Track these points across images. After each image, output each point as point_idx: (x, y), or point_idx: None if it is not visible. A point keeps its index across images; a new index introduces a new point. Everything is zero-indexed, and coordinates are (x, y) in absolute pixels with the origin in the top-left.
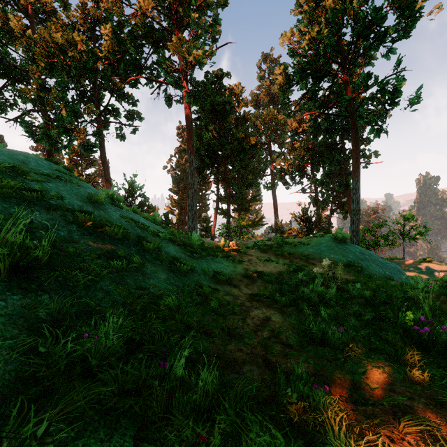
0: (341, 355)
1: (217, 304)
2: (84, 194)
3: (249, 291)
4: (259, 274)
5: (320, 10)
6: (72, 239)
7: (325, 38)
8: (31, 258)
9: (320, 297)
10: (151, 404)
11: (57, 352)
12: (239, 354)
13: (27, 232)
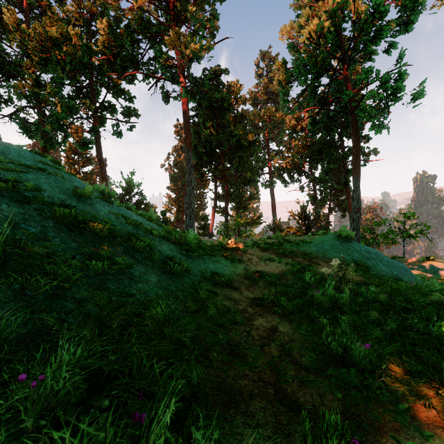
0: (372, 381)
1: (216, 312)
2: (69, 187)
3: (251, 294)
4: (261, 275)
5: (320, 4)
6: (45, 236)
7: (326, 32)
8: None
9: (332, 302)
10: None
11: None
12: (244, 382)
13: None
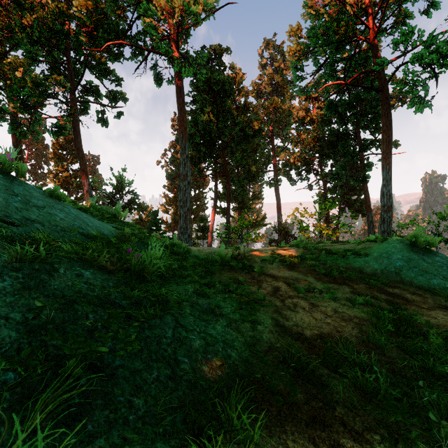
0: None
1: None
2: None
3: None
4: (327, 357)
5: None
6: None
7: None
8: None
9: None
10: None
11: None
12: None
13: None
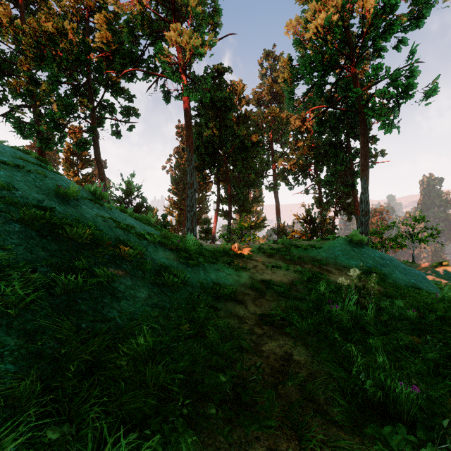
0: (432, 447)
1: (217, 336)
2: (51, 187)
3: (258, 309)
4: (268, 285)
5: None
6: (4, 244)
7: (334, 26)
8: None
9: (354, 319)
10: None
11: None
12: None
13: None
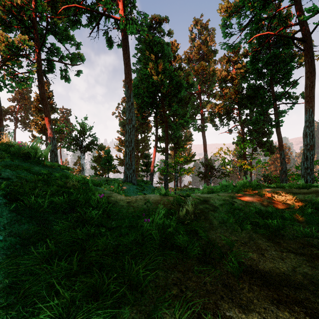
0: None
1: None
2: None
3: None
4: None
5: None
6: None
7: None
8: None
9: None
10: None
11: None
12: None
13: None
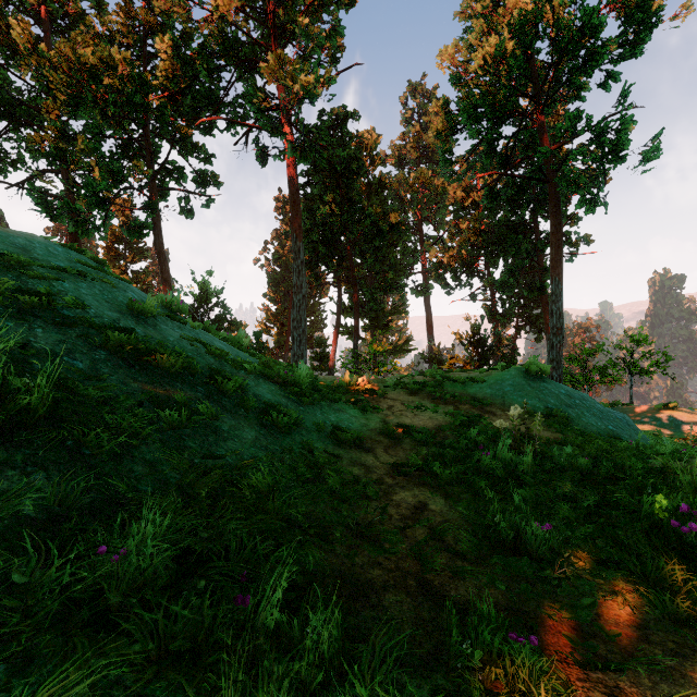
0: (551, 572)
1: (339, 481)
2: (122, 301)
3: (391, 459)
4: (406, 431)
5: (500, 12)
6: (97, 374)
7: (509, 56)
8: (16, 407)
9: (508, 468)
10: (218, 682)
11: (46, 583)
12: (376, 572)
13: (18, 363)
